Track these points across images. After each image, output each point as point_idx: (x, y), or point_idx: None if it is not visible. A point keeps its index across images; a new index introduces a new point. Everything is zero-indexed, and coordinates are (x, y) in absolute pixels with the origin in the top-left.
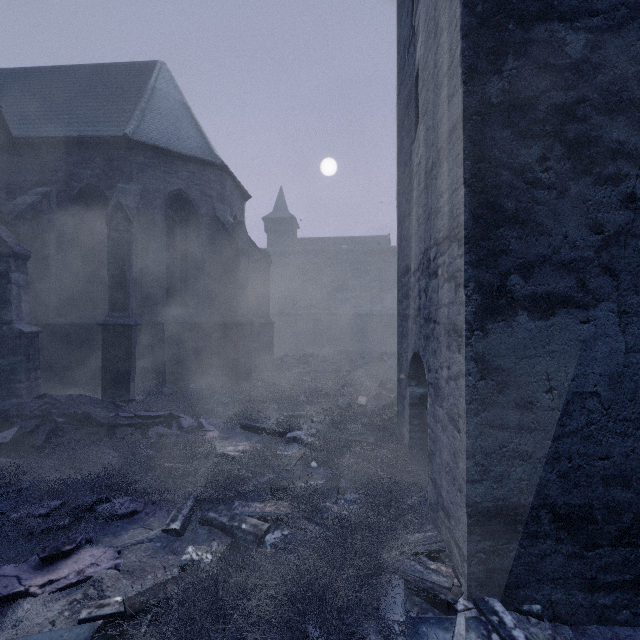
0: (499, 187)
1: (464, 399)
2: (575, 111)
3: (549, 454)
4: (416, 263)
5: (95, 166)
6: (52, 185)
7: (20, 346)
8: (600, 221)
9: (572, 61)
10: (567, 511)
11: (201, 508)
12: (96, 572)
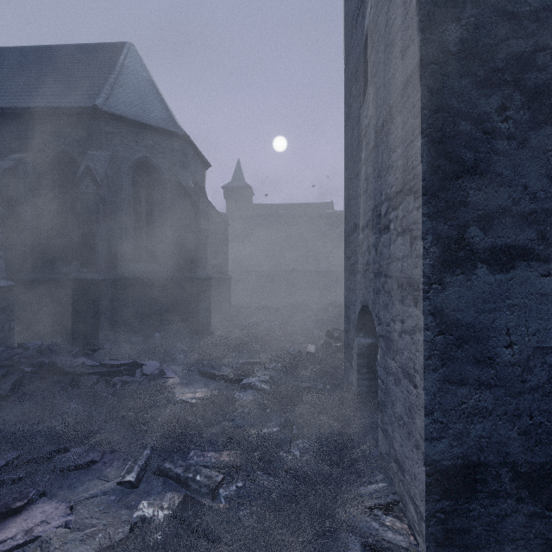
0: (457, 137)
1: (422, 354)
2: (535, 60)
3: (509, 411)
4: (365, 220)
5: (67, 135)
6: (28, 152)
7: None
8: None
9: (531, 9)
10: (528, 469)
11: (158, 457)
12: (45, 531)
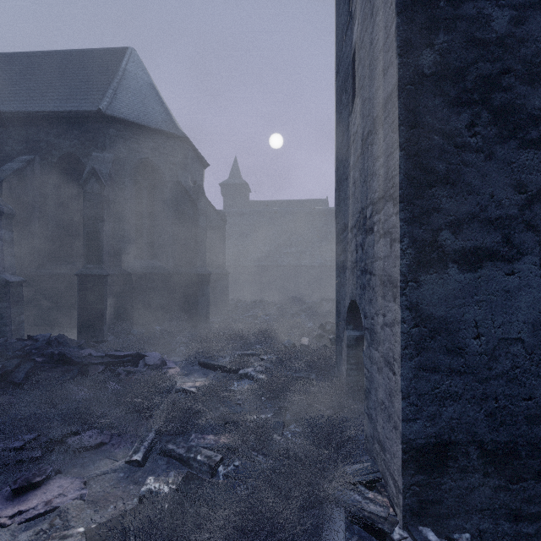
0: (431, 150)
1: (399, 344)
2: (500, 81)
3: (477, 395)
4: (353, 221)
5: (73, 137)
6: (35, 154)
7: (5, 294)
8: (524, 182)
9: (498, 35)
10: (494, 447)
11: (161, 440)
12: (63, 502)
